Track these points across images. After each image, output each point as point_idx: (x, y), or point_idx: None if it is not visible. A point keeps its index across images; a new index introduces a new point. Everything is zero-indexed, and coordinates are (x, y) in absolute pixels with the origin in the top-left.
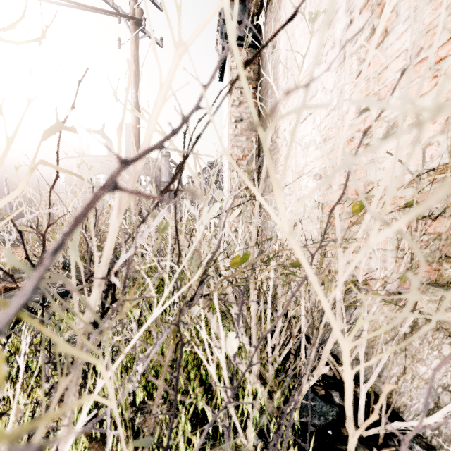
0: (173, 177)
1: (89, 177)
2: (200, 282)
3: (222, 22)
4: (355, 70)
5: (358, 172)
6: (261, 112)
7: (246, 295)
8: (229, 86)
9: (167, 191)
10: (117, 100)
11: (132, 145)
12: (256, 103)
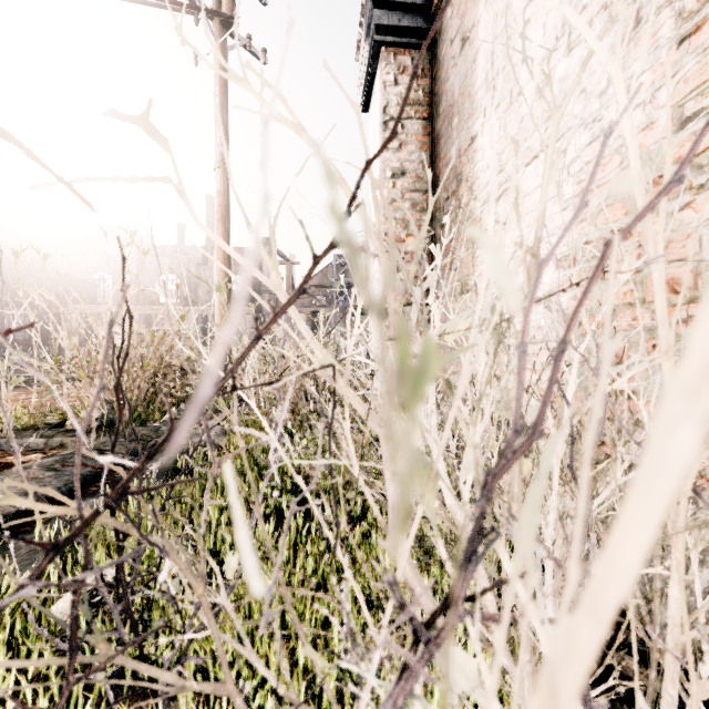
0: (350, 200)
1: (150, 278)
2: (464, 558)
3: (370, 5)
4: (668, 38)
5: (676, 245)
6: (437, 159)
7: (441, 492)
8: (382, 115)
9: (330, 247)
10: (183, 42)
11: (217, 223)
12: (429, 145)
